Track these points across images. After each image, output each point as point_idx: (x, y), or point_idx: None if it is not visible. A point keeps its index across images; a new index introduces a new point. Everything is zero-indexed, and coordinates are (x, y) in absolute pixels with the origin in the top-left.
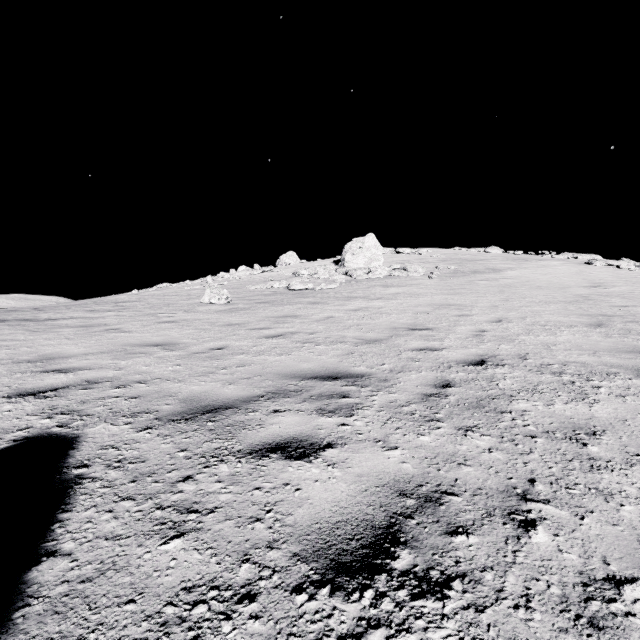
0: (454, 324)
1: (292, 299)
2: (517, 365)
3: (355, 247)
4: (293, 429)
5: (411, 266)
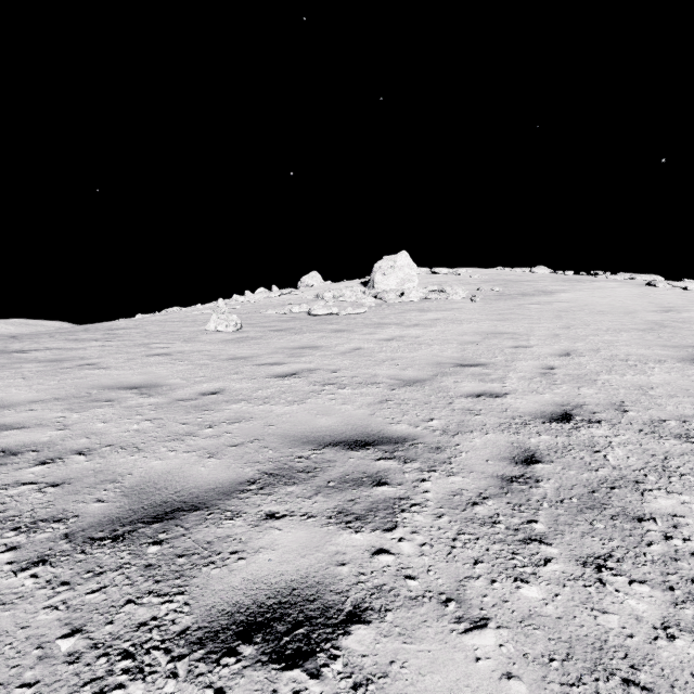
0: (512, 358)
1: (313, 326)
2: (618, 421)
3: (386, 266)
4: (293, 564)
5: (450, 288)
